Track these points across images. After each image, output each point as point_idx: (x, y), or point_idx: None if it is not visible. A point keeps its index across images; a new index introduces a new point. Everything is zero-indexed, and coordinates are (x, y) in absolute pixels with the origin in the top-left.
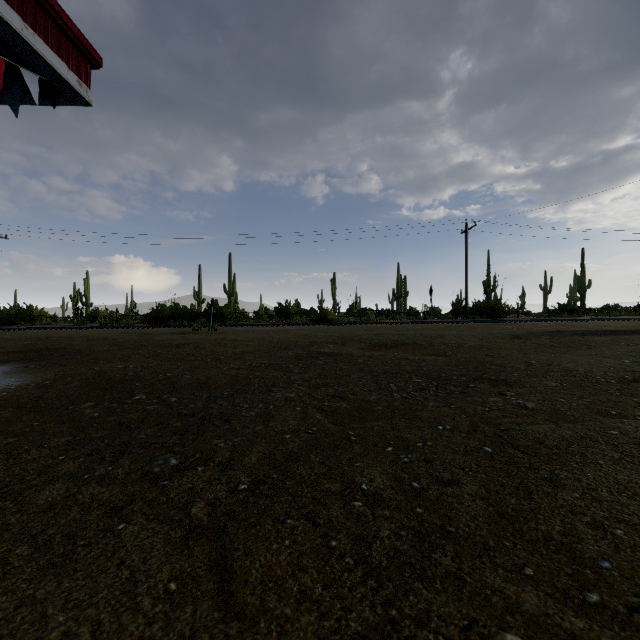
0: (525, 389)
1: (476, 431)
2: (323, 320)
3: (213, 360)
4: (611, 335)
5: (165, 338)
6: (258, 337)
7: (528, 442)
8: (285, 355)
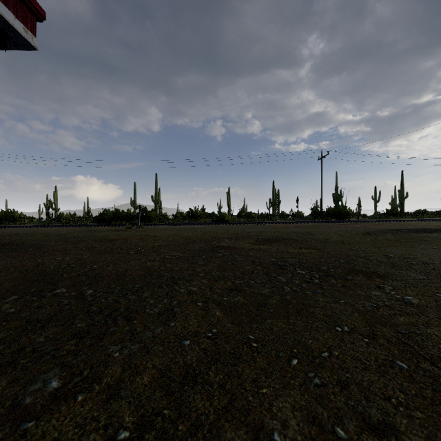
0: (398, 282)
1: (376, 334)
2: (221, 221)
3: (135, 253)
4: (439, 232)
5: (103, 234)
6: (172, 234)
7: (440, 352)
8: (192, 248)
